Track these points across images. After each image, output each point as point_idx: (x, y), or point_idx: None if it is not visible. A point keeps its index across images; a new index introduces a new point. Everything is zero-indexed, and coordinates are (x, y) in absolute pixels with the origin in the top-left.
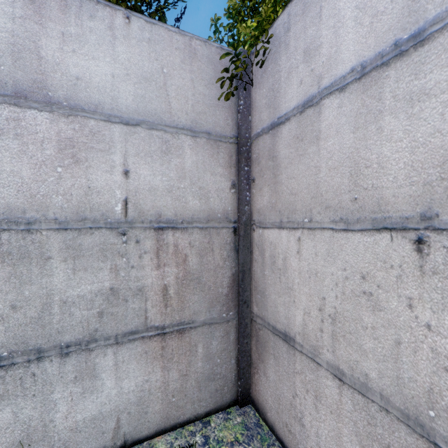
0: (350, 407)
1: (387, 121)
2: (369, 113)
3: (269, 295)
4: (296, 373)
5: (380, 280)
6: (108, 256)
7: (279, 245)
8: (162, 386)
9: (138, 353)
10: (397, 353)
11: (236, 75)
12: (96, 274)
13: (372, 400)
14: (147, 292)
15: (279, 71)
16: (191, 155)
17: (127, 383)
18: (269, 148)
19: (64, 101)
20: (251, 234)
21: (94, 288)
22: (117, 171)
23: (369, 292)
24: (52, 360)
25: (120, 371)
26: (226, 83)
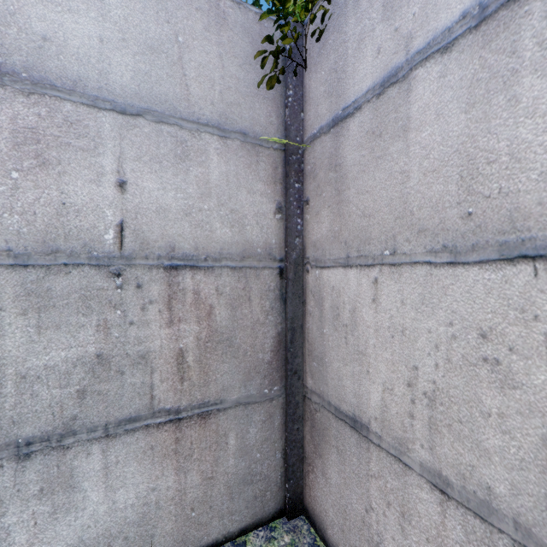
0: (460, 536)
1: (527, 84)
2: (495, 76)
3: (330, 363)
4: (371, 476)
5: (514, 339)
6: (93, 307)
7: (345, 291)
8: (176, 496)
9: (139, 450)
10: (546, 457)
11: (284, 49)
12: (75, 334)
13: (500, 529)
14: (153, 359)
15: (345, 42)
16: (219, 164)
17: (122, 495)
18: (330, 153)
19: (23, 72)
20: (304, 278)
21: (71, 354)
22: (108, 182)
23: (495, 358)
24: (2, 465)
25: (111, 477)
26: (269, 65)
